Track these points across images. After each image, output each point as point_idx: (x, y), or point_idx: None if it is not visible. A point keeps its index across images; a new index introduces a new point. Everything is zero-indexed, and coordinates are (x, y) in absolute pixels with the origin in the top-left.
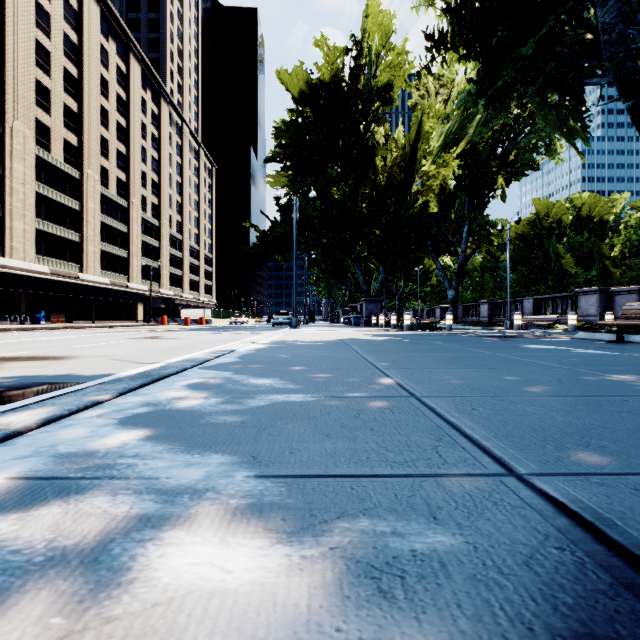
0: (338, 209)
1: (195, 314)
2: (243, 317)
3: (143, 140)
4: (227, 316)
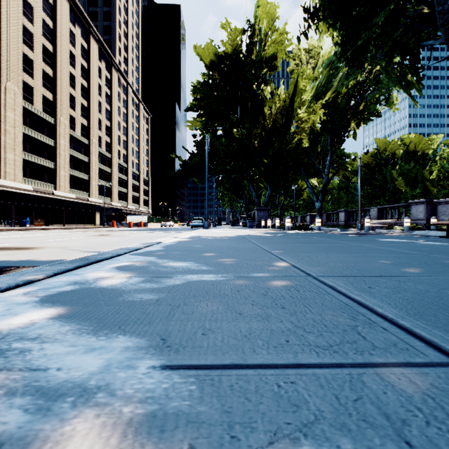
0: (237, 144)
1: (136, 220)
2: (170, 222)
3: (99, 97)
4: (159, 221)
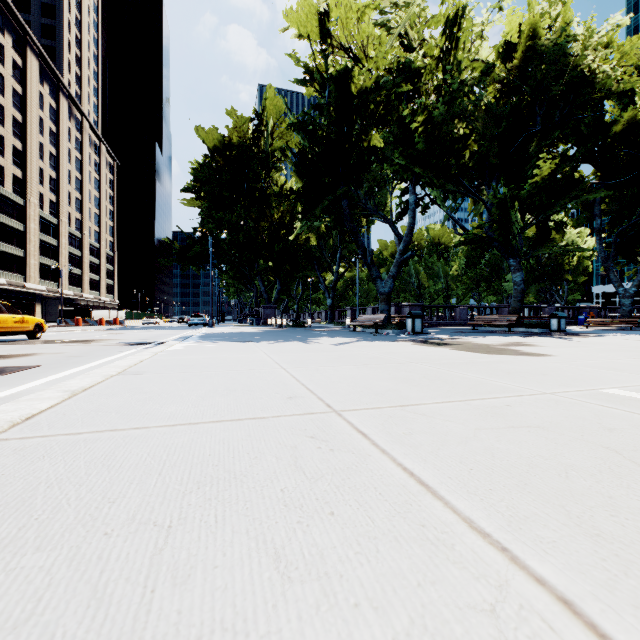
0: (244, 237)
1: (107, 315)
2: (156, 318)
3: (40, 135)
4: (138, 317)
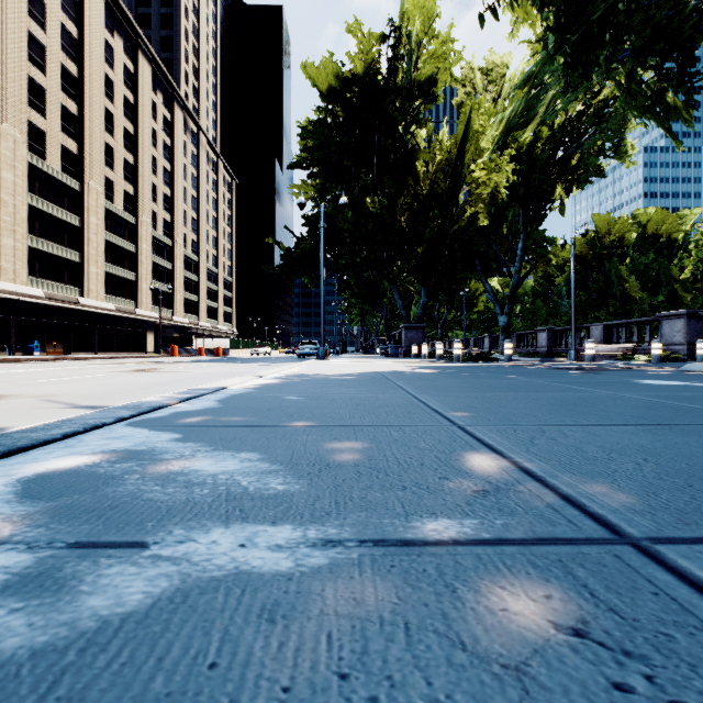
0: (373, 222)
1: (211, 344)
2: (265, 347)
3: (154, 149)
4: (247, 346)
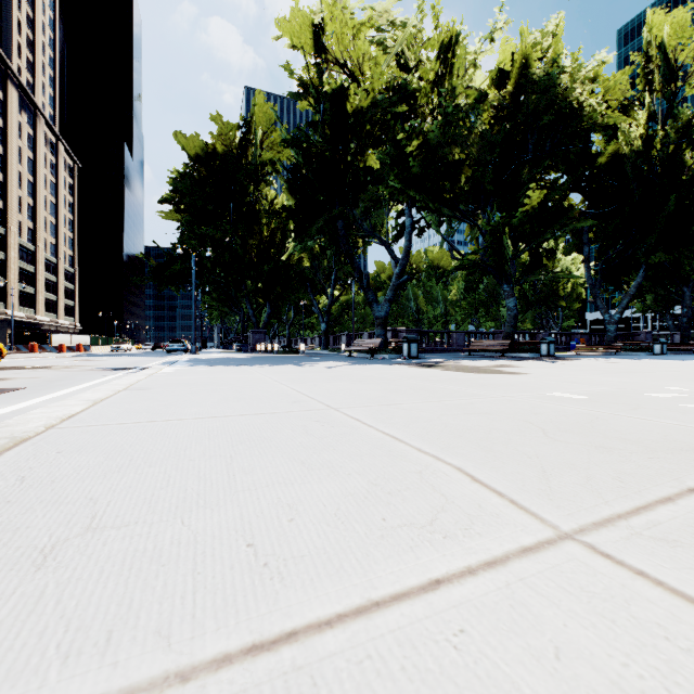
0: (230, 255)
1: (69, 341)
2: (127, 344)
3: None
4: (106, 343)
